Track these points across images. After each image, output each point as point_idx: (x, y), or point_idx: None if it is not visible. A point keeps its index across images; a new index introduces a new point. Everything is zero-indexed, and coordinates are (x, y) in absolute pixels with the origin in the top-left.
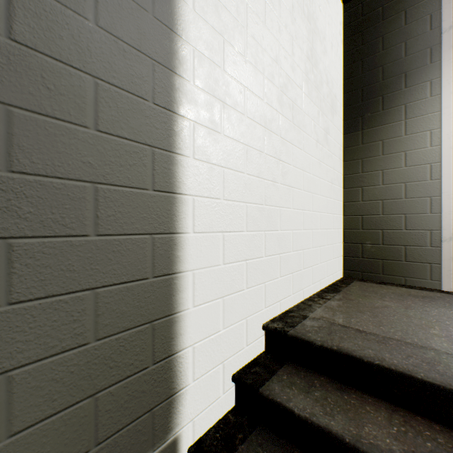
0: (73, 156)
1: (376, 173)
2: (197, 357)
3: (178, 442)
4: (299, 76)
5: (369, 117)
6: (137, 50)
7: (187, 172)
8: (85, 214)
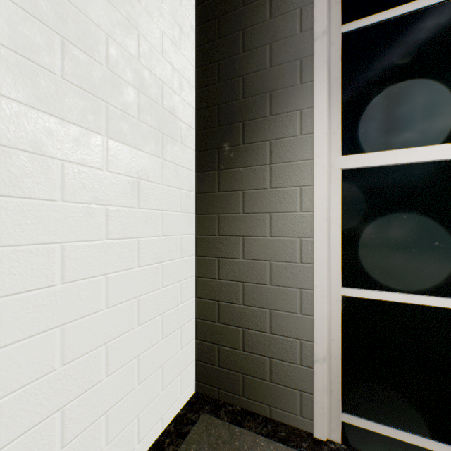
0: None
1: (235, 239)
2: None
3: None
4: None
5: (227, 151)
6: None
7: None
8: None
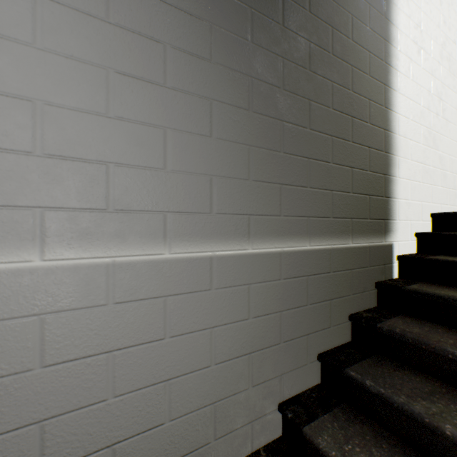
0: (364, 87)
1: None
2: (399, 208)
3: (392, 247)
4: (453, 34)
5: None
6: (379, 36)
7: (395, 100)
8: (366, 113)
